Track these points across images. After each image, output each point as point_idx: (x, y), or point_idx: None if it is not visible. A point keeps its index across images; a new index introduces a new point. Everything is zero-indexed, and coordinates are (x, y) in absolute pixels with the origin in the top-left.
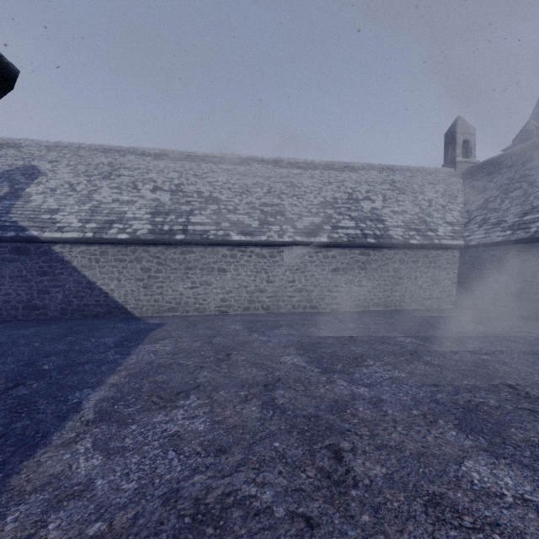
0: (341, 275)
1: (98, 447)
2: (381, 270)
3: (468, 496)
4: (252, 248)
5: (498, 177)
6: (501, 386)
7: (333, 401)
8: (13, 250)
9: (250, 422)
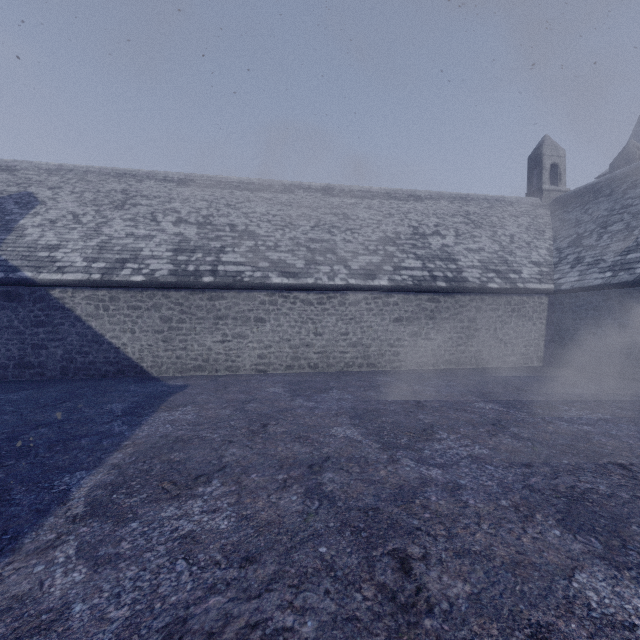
0: (405, 326)
1: (84, 554)
2: (454, 320)
3: (586, 628)
4: (296, 293)
5: (593, 207)
6: (611, 467)
7: (398, 487)
8: (1, 295)
9: (289, 517)
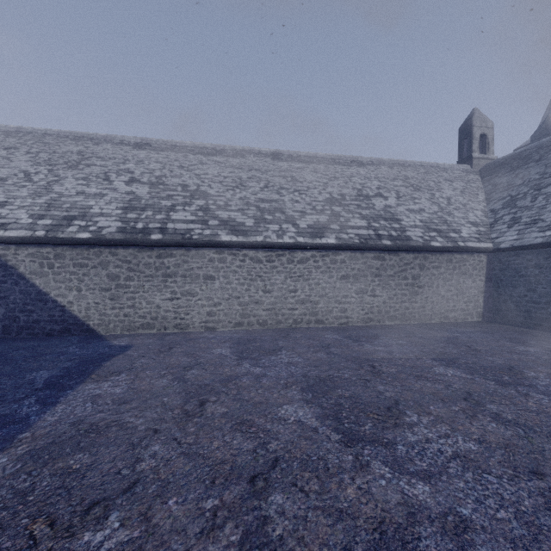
0: (352, 283)
1: None
2: (399, 277)
3: None
4: (245, 251)
5: (524, 172)
6: None
7: (377, 527)
8: None
9: None
